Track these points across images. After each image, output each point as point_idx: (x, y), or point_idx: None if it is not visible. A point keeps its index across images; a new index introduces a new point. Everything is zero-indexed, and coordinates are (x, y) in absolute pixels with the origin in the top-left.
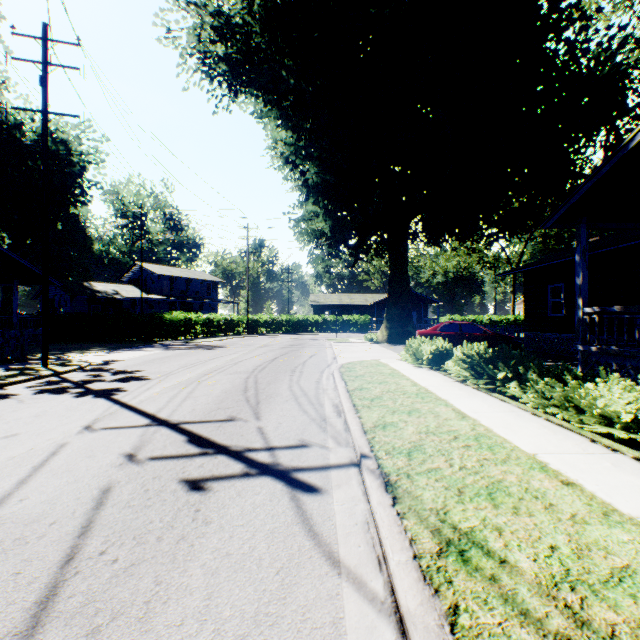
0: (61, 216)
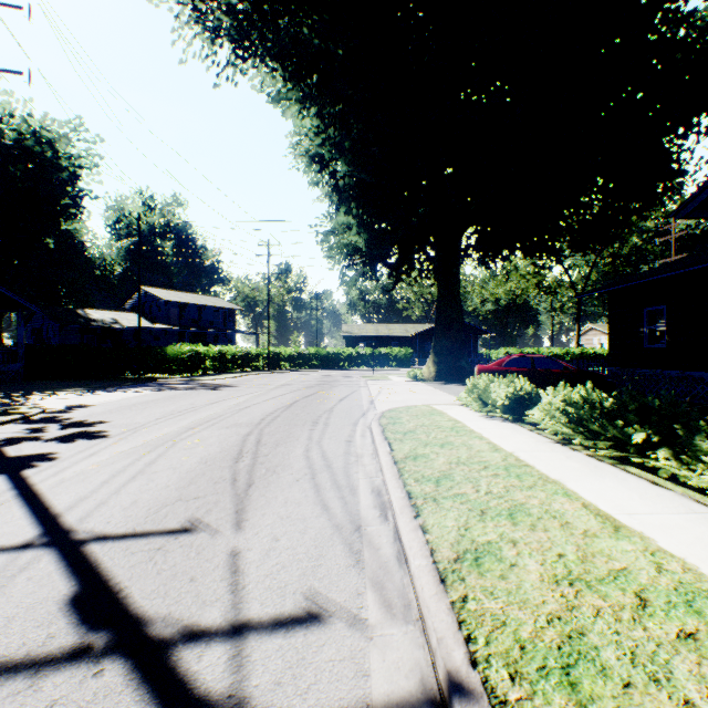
0: (49, 231)
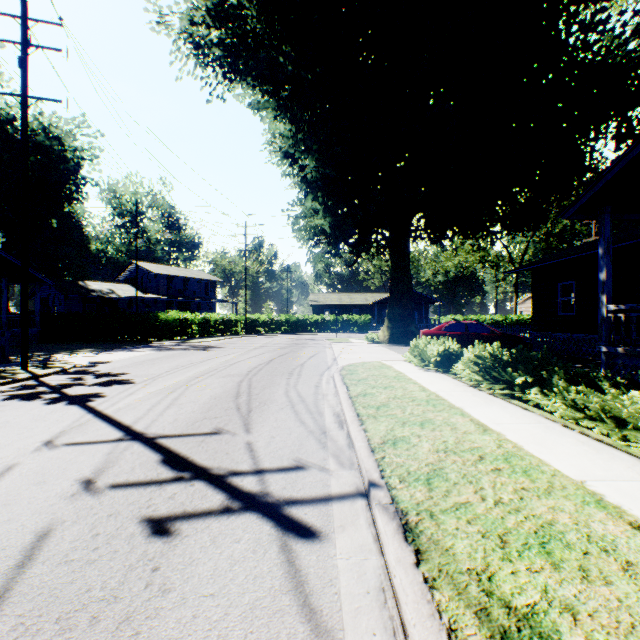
0: (55, 214)
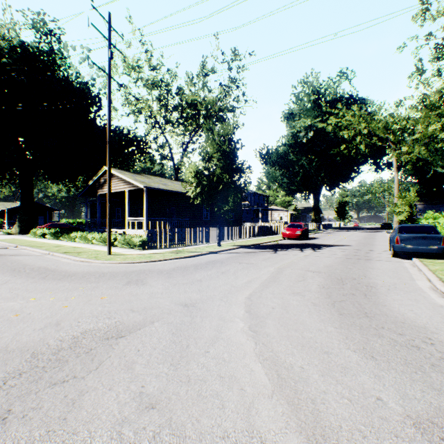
0: None
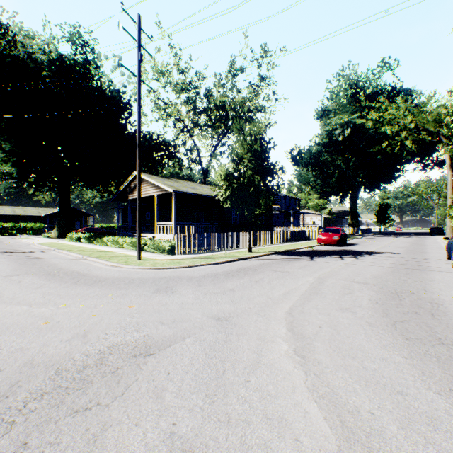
0: None
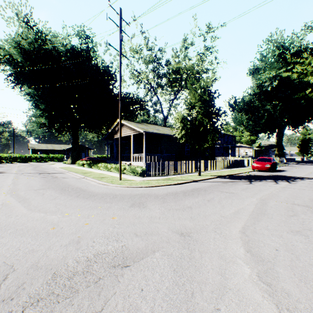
0: None
